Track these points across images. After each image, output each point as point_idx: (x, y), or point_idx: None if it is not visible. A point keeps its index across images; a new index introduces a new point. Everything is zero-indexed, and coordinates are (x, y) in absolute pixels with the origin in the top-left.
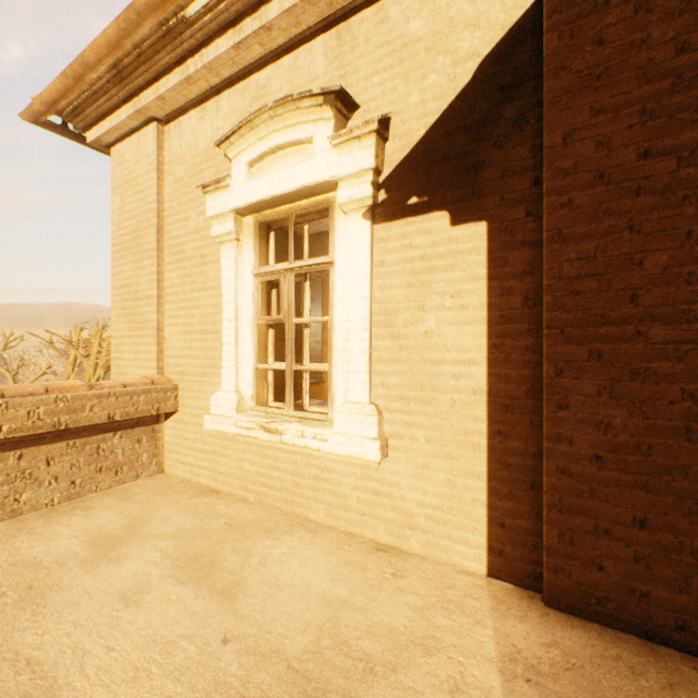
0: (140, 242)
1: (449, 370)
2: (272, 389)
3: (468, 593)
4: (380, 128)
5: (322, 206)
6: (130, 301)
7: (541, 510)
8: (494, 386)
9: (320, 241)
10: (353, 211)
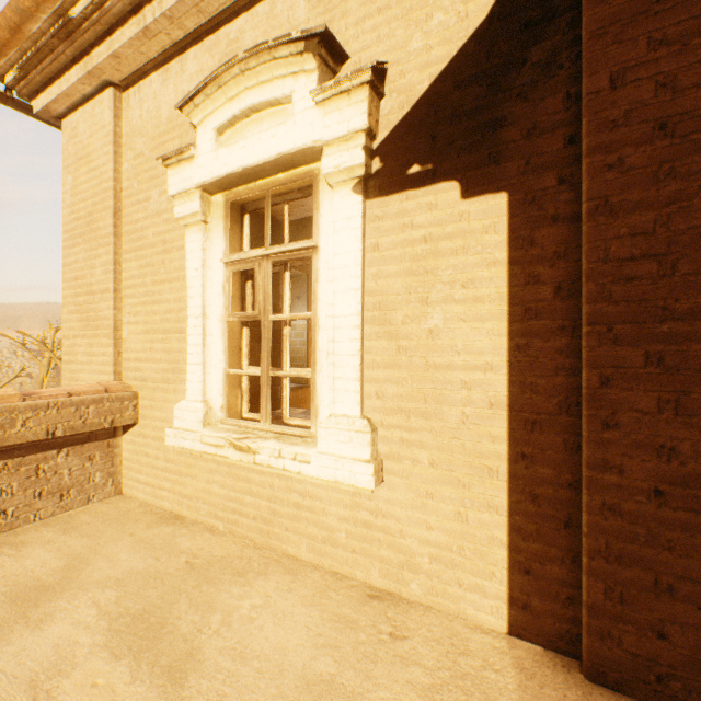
0: (94, 227)
1: (460, 377)
2: (246, 398)
3: (487, 663)
4: (374, 78)
5: (304, 182)
6: (83, 295)
7: (578, 555)
8: (517, 398)
9: (305, 234)
10: (341, 183)
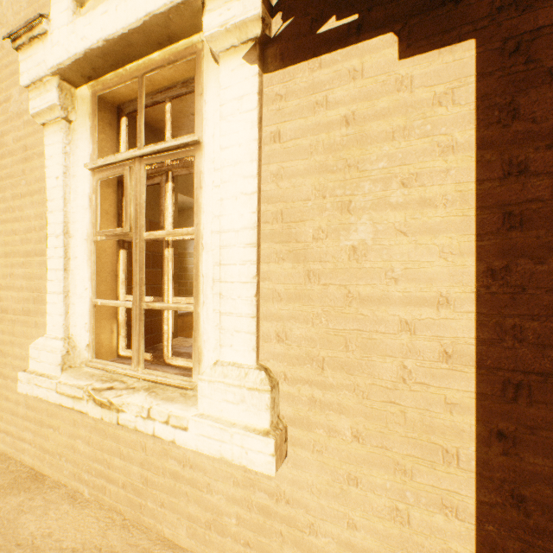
0: None
1: (398, 315)
2: (123, 332)
3: None
4: None
5: (188, 72)
6: None
7: None
8: (490, 347)
9: None
10: (230, 51)
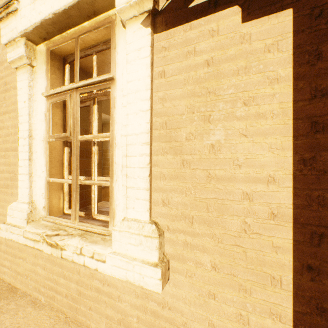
0: None
1: (242, 188)
2: (67, 199)
3: None
4: None
5: (107, 35)
6: None
7: None
8: (302, 210)
9: None
10: (133, 19)
